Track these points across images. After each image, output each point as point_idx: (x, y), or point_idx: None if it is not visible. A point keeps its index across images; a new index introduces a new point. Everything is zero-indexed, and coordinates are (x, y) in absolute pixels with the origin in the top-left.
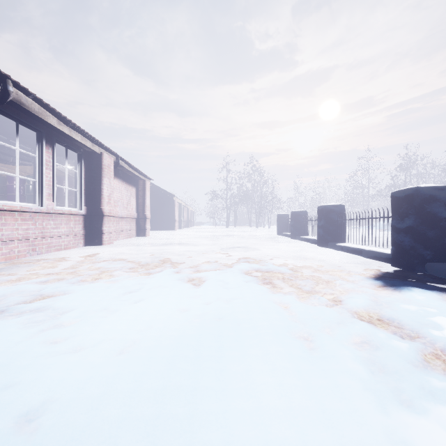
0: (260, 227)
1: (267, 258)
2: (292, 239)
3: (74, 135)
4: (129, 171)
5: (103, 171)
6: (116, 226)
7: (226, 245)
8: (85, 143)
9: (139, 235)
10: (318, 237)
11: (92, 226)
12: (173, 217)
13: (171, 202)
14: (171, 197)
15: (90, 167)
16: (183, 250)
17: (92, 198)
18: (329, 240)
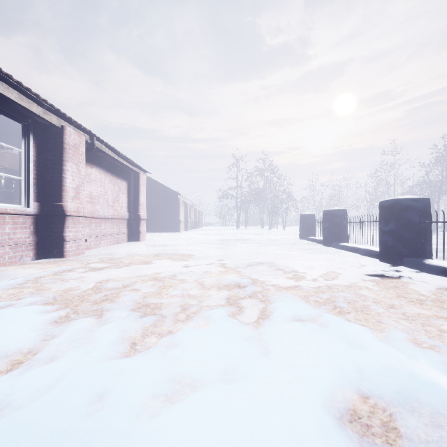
0: (272, 228)
1: (329, 299)
2: (326, 246)
3: (3, 89)
4: (114, 158)
5: (65, 153)
6: (95, 229)
7: (240, 258)
8: (28, 107)
9: (131, 240)
10: (383, 248)
11: (49, 230)
12: (177, 218)
13: (175, 201)
14: (175, 195)
15: (47, 147)
16: (174, 270)
17: (49, 190)
18: (405, 254)
